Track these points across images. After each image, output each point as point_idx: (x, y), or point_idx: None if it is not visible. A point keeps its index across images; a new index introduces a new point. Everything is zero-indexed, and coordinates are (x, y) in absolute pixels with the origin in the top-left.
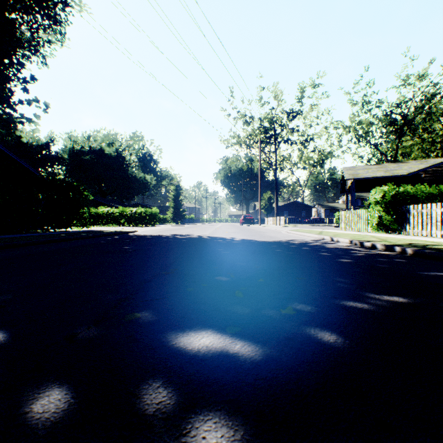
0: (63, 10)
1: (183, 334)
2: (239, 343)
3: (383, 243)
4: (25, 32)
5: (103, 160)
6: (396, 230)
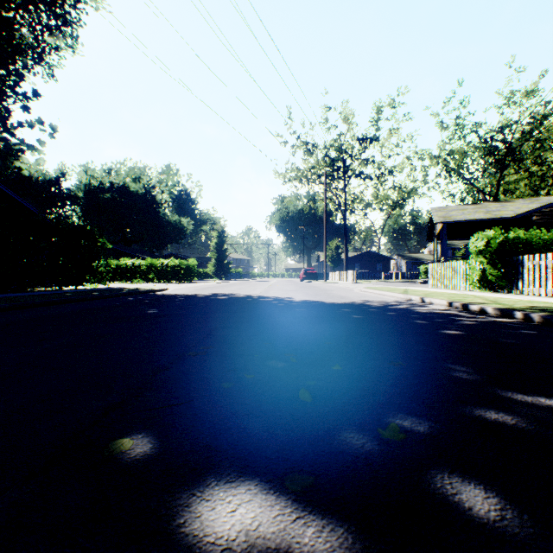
0: (74, 7)
1: (202, 495)
2: (311, 523)
3: (497, 307)
4: (26, 35)
5: (127, 199)
6: (504, 287)
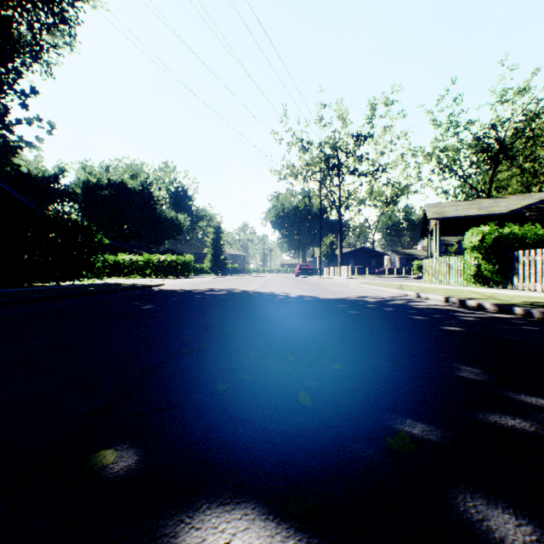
0: (72, 5)
1: (191, 521)
2: None
3: (495, 302)
4: (24, 33)
5: (125, 196)
6: (499, 283)
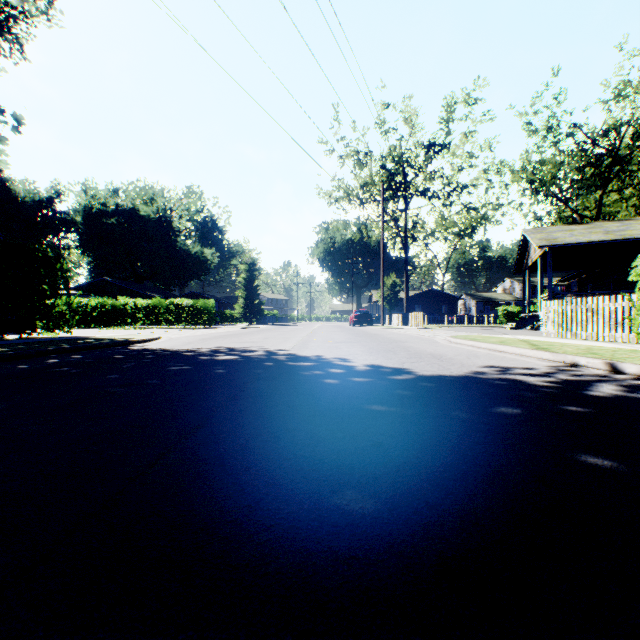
0: None
1: None
2: None
3: None
4: None
5: (137, 225)
6: None
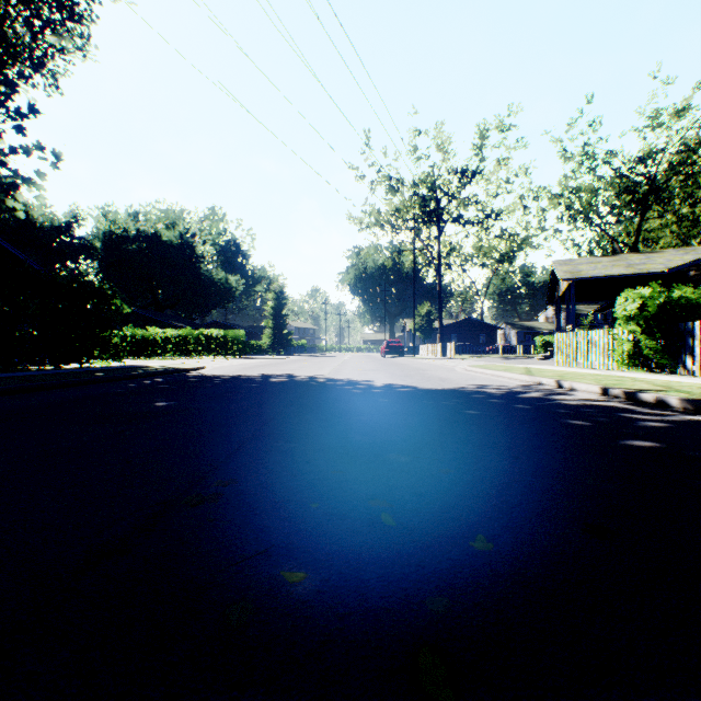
0: None
1: None
2: None
3: (684, 397)
4: (21, 33)
5: (159, 251)
6: (666, 366)
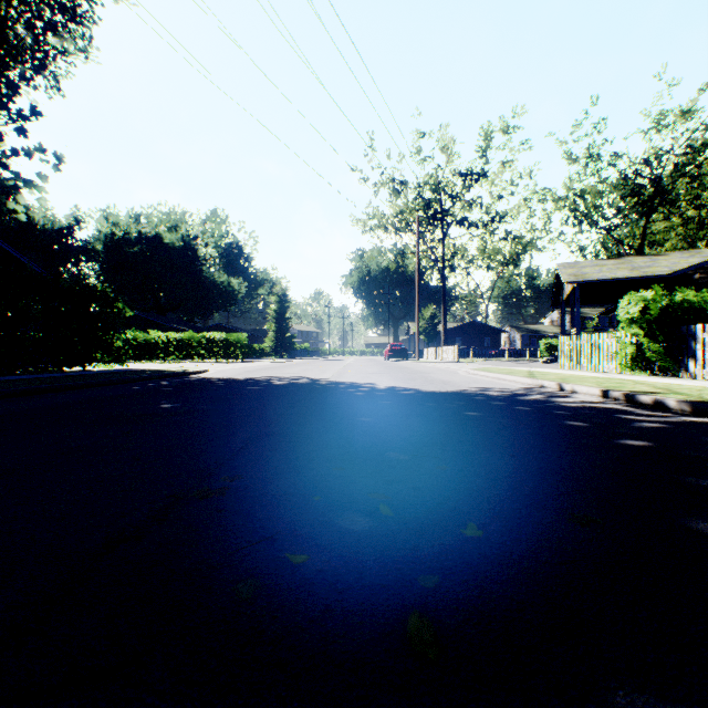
0: None
1: None
2: None
3: (681, 399)
4: (23, 35)
5: (161, 254)
6: (669, 369)
